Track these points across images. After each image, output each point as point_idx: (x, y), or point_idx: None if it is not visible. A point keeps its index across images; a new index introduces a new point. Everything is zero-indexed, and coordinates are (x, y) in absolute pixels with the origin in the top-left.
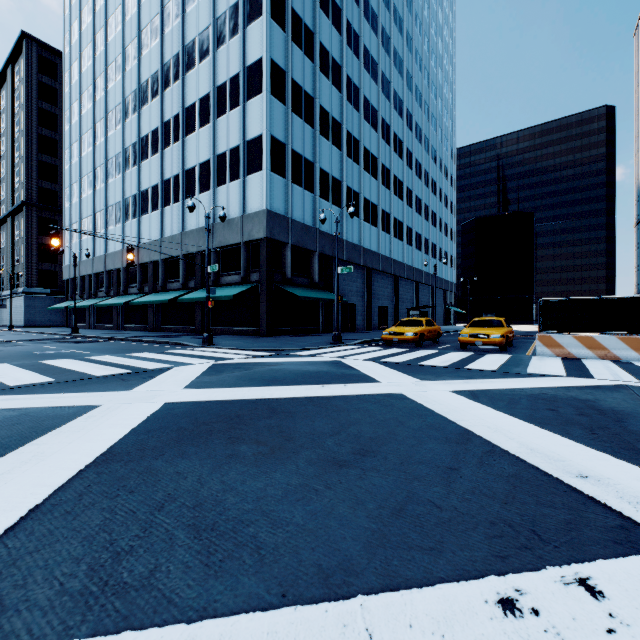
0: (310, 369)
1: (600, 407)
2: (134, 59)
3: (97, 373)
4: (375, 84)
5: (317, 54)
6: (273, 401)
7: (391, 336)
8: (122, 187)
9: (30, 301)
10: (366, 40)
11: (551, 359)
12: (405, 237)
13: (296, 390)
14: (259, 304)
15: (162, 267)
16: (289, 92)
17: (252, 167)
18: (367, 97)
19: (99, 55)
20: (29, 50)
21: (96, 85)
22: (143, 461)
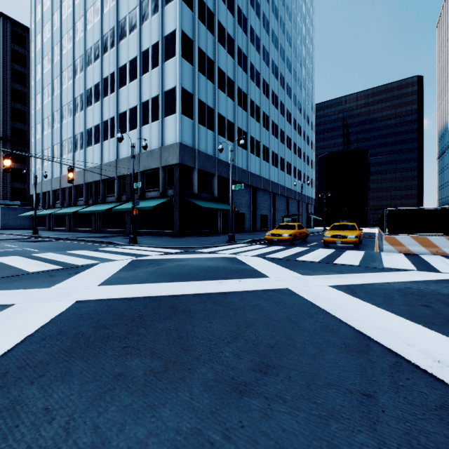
0: (210, 264)
1: None
2: (81, 32)
3: (32, 269)
4: (258, 54)
5: (216, 29)
6: (176, 298)
7: (272, 237)
8: (73, 126)
9: (5, 210)
10: (252, 22)
11: (396, 255)
12: (280, 165)
13: (197, 286)
14: (173, 213)
15: (102, 185)
16: (196, 56)
17: (168, 111)
18: (253, 63)
19: (56, 29)
20: (4, 26)
21: (54, 51)
22: (14, 388)
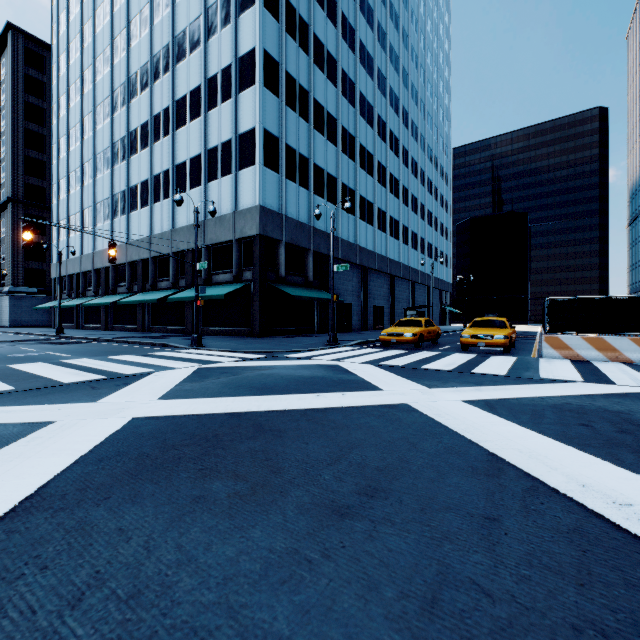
0: (304, 374)
1: (639, 421)
2: (123, 51)
3: (66, 379)
4: (371, 80)
5: (312, 46)
6: (260, 415)
7: (389, 337)
8: (110, 183)
9: (16, 300)
10: (362, 35)
11: (560, 362)
12: (401, 236)
13: (287, 400)
14: (252, 304)
15: (152, 265)
16: (283, 84)
17: (244, 161)
18: (363, 93)
19: (87, 47)
20: (15, 42)
21: (84, 78)
22: (78, 509)
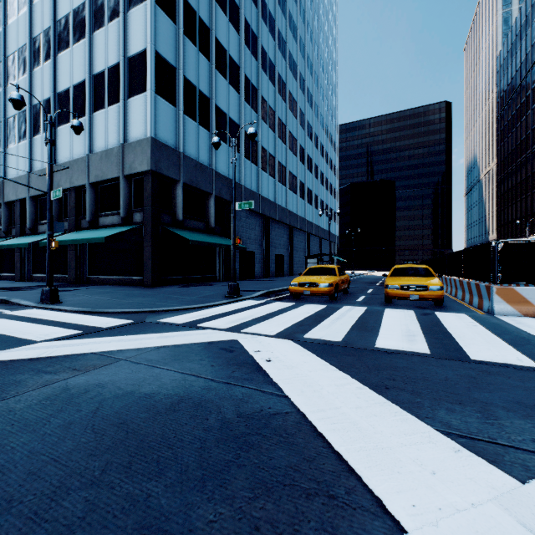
0: (162, 386)
1: None
2: None
3: None
4: (272, 39)
5: None
6: None
7: (301, 288)
8: None
9: None
10: None
11: None
12: (299, 191)
13: None
14: (143, 249)
15: (31, 206)
16: (180, 10)
17: (134, 88)
18: (265, 49)
19: None
20: None
21: None
22: None
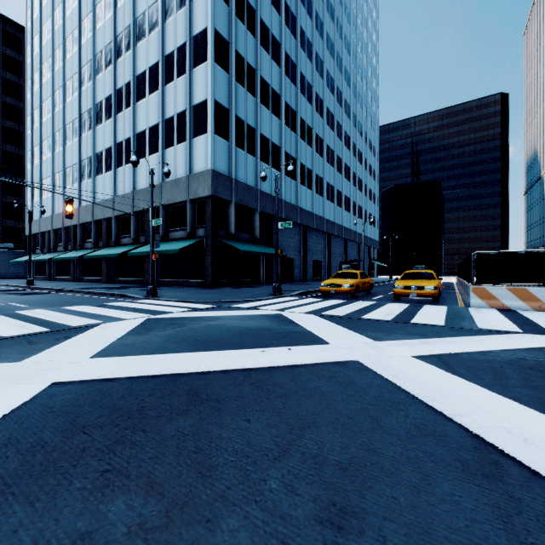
0: (250, 325)
1: None
2: (89, 32)
3: (6, 333)
4: (310, 63)
5: (258, 30)
6: (199, 377)
7: (328, 288)
8: (78, 150)
9: None
10: (302, 22)
11: (489, 311)
12: (336, 199)
13: (231, 357)
14: (204, 258)
15: (115, 223)
16: (232, 62)
17: (198, 130)
18: (303, 73)
19: (58, 29)
20: None
21: (55, 56)
22: None
